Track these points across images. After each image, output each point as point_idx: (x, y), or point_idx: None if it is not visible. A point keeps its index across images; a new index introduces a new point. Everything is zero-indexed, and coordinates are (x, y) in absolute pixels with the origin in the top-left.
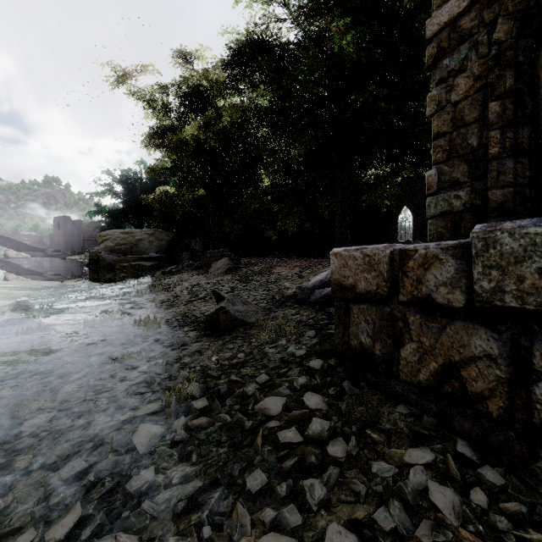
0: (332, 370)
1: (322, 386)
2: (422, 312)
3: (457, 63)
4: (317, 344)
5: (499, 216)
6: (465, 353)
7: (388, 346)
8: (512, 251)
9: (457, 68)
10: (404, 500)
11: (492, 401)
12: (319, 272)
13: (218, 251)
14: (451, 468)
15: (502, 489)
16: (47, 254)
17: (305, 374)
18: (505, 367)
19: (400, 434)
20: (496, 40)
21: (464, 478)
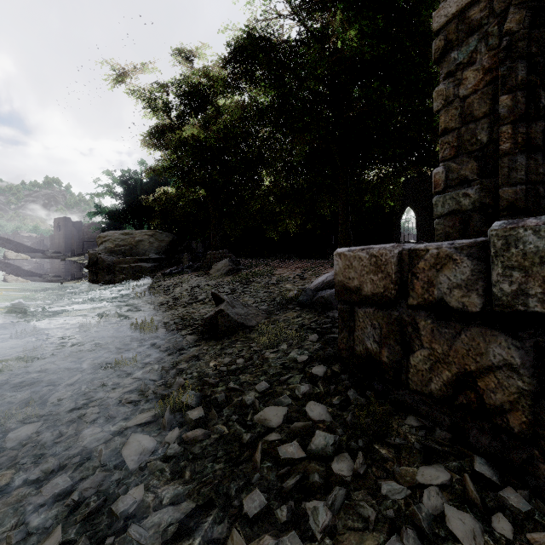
0: (336, 377)
1: (325, 395)
2: (433, 317)
3: (466, 56)
4: (319, 349)
5: (510, 215)
6: (482, 362)
7: (396, 353)
8: (537, 251)
9: (466, 61)
10: (418, 528)
11: (513, 416)
12: (322, 273)
13: (219, 253)
14: (470, 490)
15: (528, 516)
16: (47, 255)
17: (307, 382)
18: (528, 378)
19: (411, 449)
20: (508, 30)
21: (484, 501)
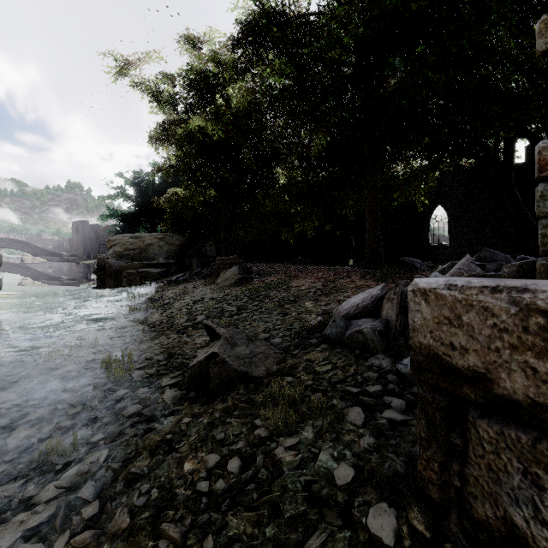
0: None
1: None
2: None
3: None
4: (372, 449)
5: None
6: None
7: None
8: None
9: None
10: None
11: None
12: (349, 287)
13: (228, 259)
14: None
15: None
16: (64, 259)
17: None
18: None
19: None
20: None
21: None
